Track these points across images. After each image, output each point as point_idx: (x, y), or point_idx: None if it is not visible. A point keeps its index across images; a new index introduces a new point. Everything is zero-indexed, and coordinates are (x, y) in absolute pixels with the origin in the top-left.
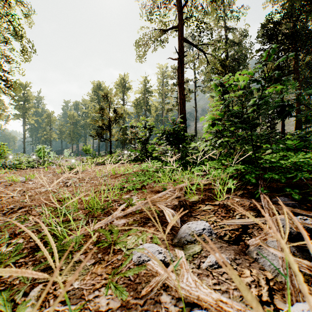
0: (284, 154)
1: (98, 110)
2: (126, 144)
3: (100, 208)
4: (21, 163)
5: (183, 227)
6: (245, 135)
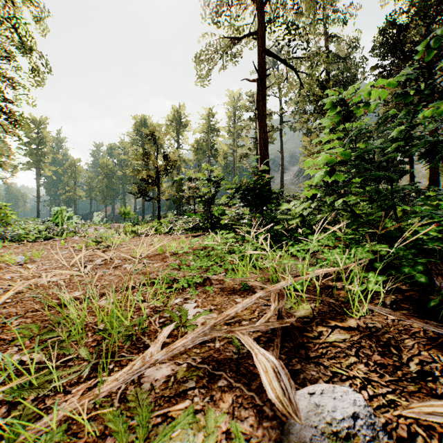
0: (441, 222)
1: (141, 155)
2: (182, 205)
3: (122, 333)
4: (28, 233)
5: (300, 400)
6: (390, 190)
